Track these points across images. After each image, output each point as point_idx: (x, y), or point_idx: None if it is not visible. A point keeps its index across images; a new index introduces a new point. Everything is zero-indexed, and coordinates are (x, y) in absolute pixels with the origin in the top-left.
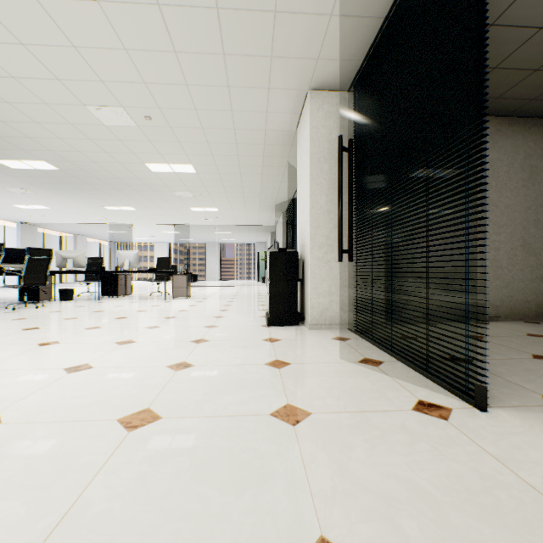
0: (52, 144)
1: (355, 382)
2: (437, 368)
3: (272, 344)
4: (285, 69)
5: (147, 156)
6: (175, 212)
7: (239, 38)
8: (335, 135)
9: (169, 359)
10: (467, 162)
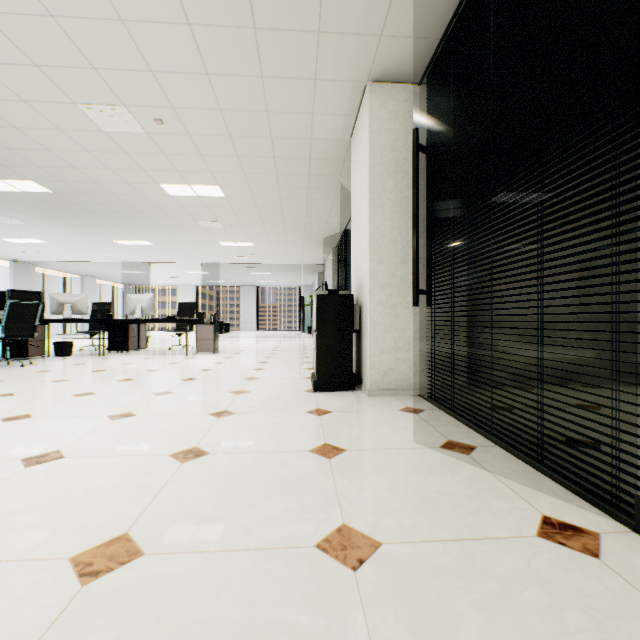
0: (39, 158)
1: (440, 482)
2: (554, 458)
3: (320, 418)
4: (337, 50)
5: (161, 174)
6: (201, 248)
7: (275, 3)
8: (402, 141)
9: (175, 442)
10: (616, 154)
